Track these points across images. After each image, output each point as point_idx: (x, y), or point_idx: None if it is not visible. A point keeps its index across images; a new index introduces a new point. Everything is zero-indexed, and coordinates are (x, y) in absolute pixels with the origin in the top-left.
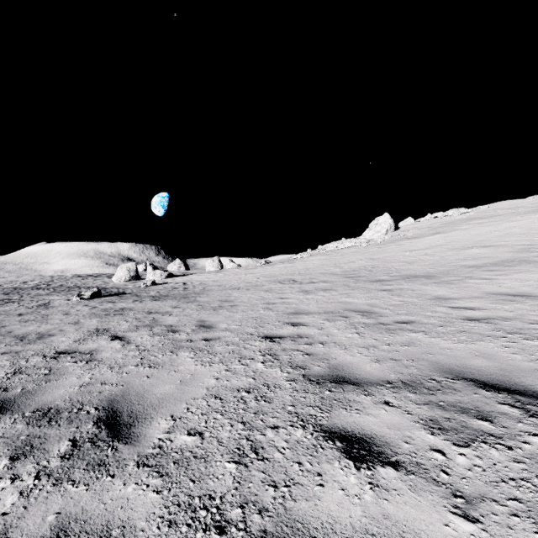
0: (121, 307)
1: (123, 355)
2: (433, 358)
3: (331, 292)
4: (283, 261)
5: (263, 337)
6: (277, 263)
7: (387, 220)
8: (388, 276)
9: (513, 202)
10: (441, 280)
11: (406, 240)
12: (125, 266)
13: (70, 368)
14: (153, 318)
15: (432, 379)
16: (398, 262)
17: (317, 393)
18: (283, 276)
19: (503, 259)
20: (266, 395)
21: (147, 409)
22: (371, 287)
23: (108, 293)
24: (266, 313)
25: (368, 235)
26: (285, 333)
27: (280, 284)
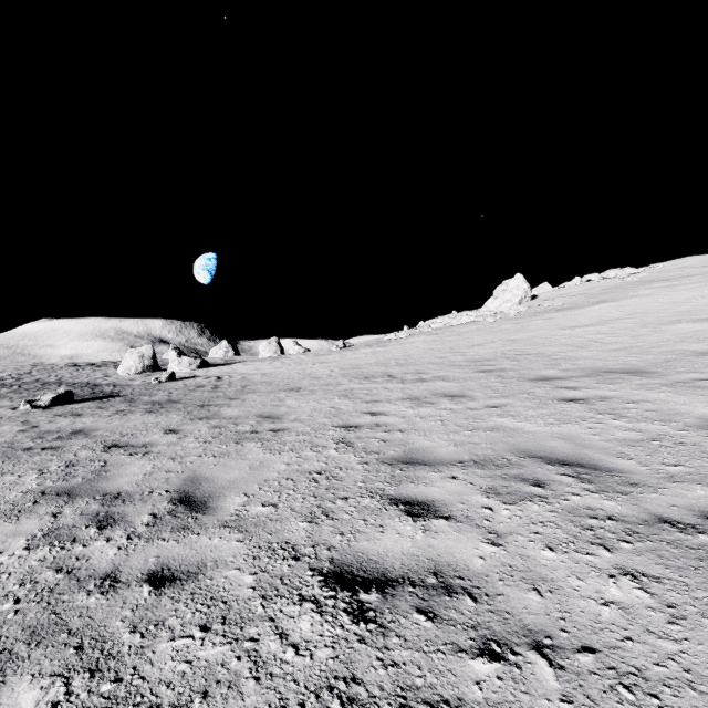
0: (78, 427)
1: None
2: None
3: (465, 401)
4: (370, 344)
5: (328, 577)
6: (361, 347)
7: (520, 284)
8: (557, 369)
9: (704, 257)
10: (672, 379)
11: (555, 313)
12: (137, 352)
13: None
14: (104, 463)
15: None
16: (558, 346)
17: None
18: (372, 367)
19: None
20: None
21: None
22: (538, 391)
23: (92, 395)
24: (342, 456)
25: (493, 306)
26: (393, 555)
27: (367, 382)
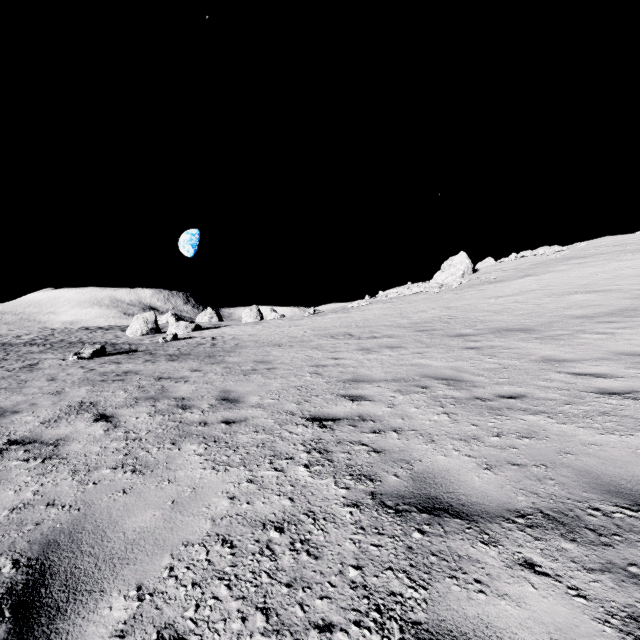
0: (126, 369)
1: (100, 447)
2: (578, 462)
3: (400, 350)
4: (336, 311)
5: (309, 419)
6: (329, 313)
7: (463, 260)
8: (472, 329)
9: (618, 238)
10: (544, 334)
11: (488, 285)
12: (142, 317)
13: (13, 472)
14: (162, 386)
15: (593, 508)
16: (481, 312)
17: (399, 537)
18: (337, 329)
19: (620, 307)
20: (310, 539)
21: (100, 568)
22: (451, 343)
23: (117, 351)
24: (314, 379)
25: (440, 279)
26: (340, 412)
27: (332, 339)
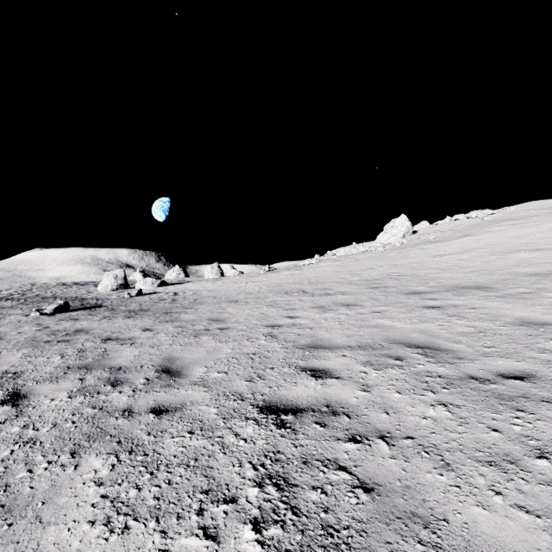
0: (78, 327)
1: None
2: None
3: (356, 308)
4: (289, 268)
5: (262, 408)
6: (283, 270)
7: (404, 222)
8: (425, 286)
9: (544, 202)
10: (505, 293)
11: (429, 244)
12: (112, 274)
13: None
14: (104, 350)
15: None
16: (429, 269)
17: None
18: (290, 285)
19: None
20: None
21: None
22: (409, 301)
23: (82, 306)
24: (269, 344)
25: (383, 239)
26: (302, 397)
27: (287, 296)
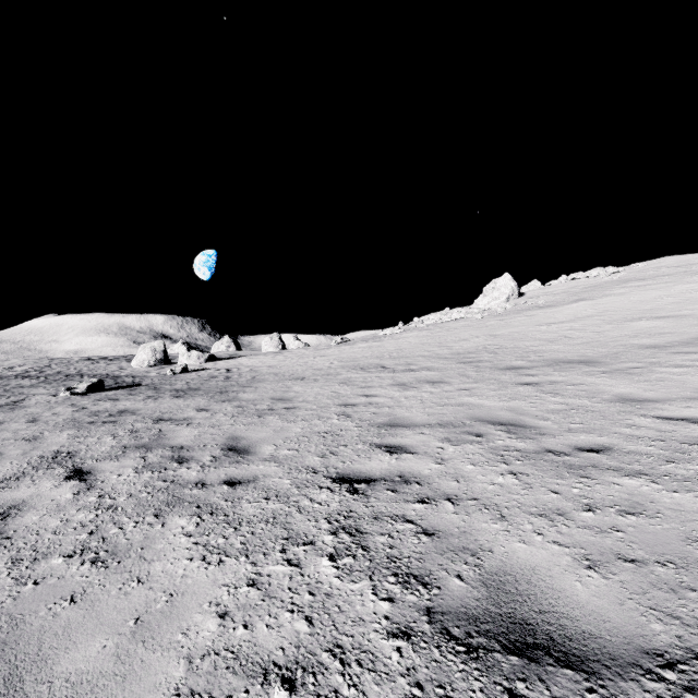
0: (122, 408)
1: (61, 520)
2: None
3: (442, 386)
4: (367, 339)
5: (335, 479)
6: (358, 341)
7: (508, 283)
8: (525, 360)
9: (680, 258)
10: (612, 368)
11: (537, 310)
12: (149, 346)
13: None
14: (159, 430)
15: None
16: (532, 340)
17: None
18: (367, 359)
19: (696, 335)
20: None
21: None
22: (503, 378)
23: (117, 385)
24: (343, 423)
25: (482, 304)
26: (376, 469)
27: (363, 372)
